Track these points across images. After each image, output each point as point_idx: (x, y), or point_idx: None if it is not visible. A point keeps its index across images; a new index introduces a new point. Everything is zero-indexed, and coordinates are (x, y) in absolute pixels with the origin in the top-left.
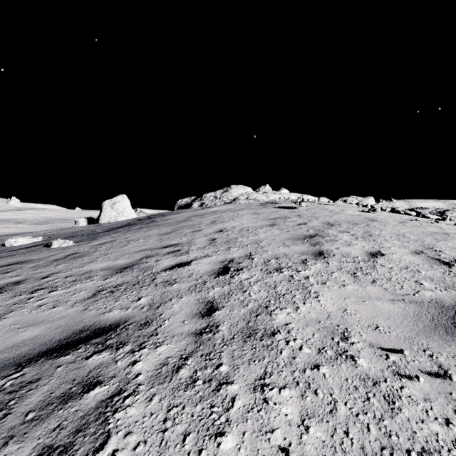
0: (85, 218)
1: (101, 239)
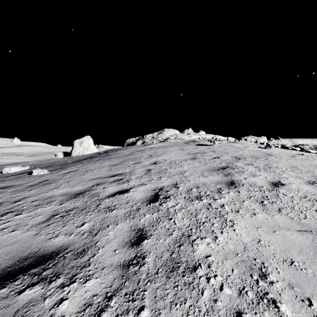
0: (62, 152)
1: (68, 168)
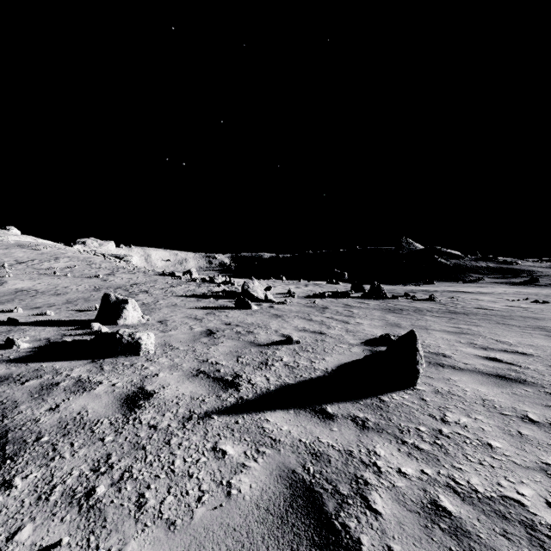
0: None
1: None
